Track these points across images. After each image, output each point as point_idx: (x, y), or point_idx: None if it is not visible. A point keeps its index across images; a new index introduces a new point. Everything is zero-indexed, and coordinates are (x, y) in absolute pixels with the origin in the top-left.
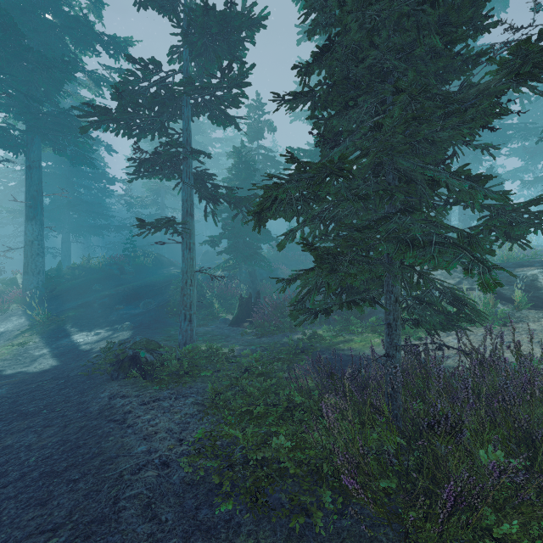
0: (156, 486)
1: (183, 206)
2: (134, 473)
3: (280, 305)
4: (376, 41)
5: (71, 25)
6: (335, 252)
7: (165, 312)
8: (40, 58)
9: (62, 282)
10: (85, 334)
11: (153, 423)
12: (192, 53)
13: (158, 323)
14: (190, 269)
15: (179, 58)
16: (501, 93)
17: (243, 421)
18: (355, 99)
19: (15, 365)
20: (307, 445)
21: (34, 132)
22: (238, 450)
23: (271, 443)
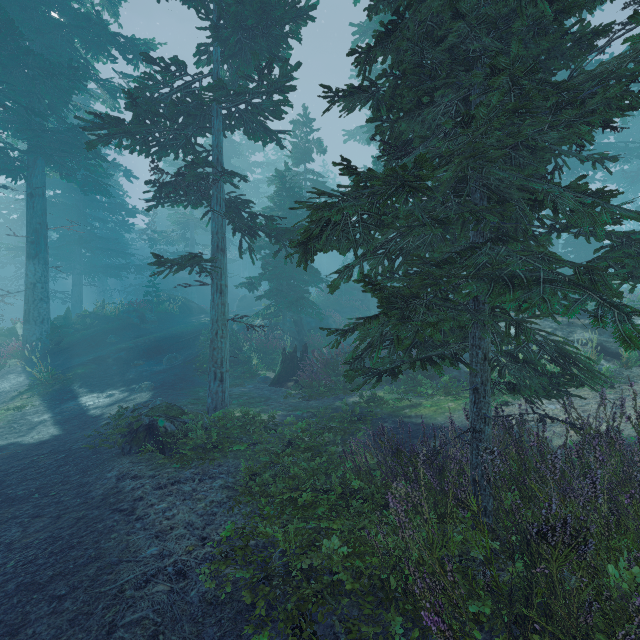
0: (167, 607)
1: (213, 240)
2: (139, 588)
3: (331, 360)
4: (462, 9)
5: (81, 25)
6: (407, 293)
7: (193, 369)
8: (42, 64)
9: (70, 332)
10: (95, 396)
11: (169, 515)
12: (224, 53)
13: (184, 382)
14: (221, 317)
15: (208, 60)
16: (634, 77)
17: (285, 513)
18: (431, 94)
19: (8, 434)
20: (368, 547)
21: (36, 153)
22: (278, 555)
23: (321, 544)
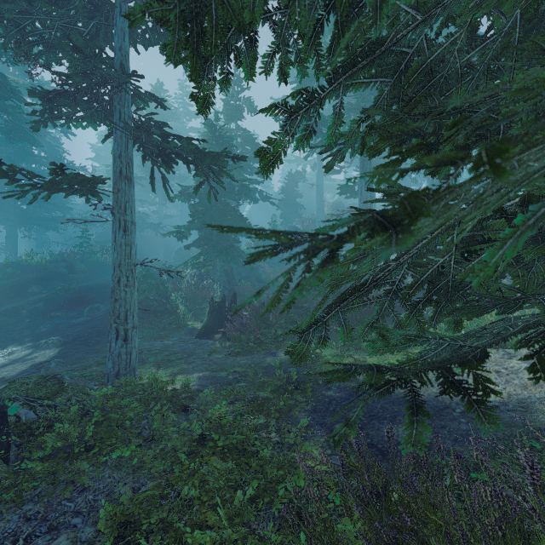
0: None
1: (115, 165)
2: None
3: (262, 310)
4: None
5: None
6: None
7: None
8: None
9: None
10: None
11: None
12: None
13: (101, 336)
14: (125, 260)
15: None
16: None
17: None
18: None
19: None
20: None
21: None
22: None
23: None
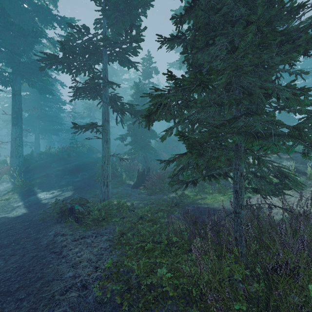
0: (76, 305)
1: (103, 116)
2: (62, 294)
3: (162, 175)
4: None
5: (38, 10)
6: (202, 141)
7: (94, 180)
8: (19, 29)
9: (33, 162)
10: (45, 193)
11: (79, 255)
12: (108, 23)
13: (89, 186)
14: (107, 154)
15: (100, 26)
16: None
17: (138, 254)
18: (213, 39)
19: (1, 212)
20: (181, 273)
21: (16, 74)
22: (134, 277)
23: (157, 271)
